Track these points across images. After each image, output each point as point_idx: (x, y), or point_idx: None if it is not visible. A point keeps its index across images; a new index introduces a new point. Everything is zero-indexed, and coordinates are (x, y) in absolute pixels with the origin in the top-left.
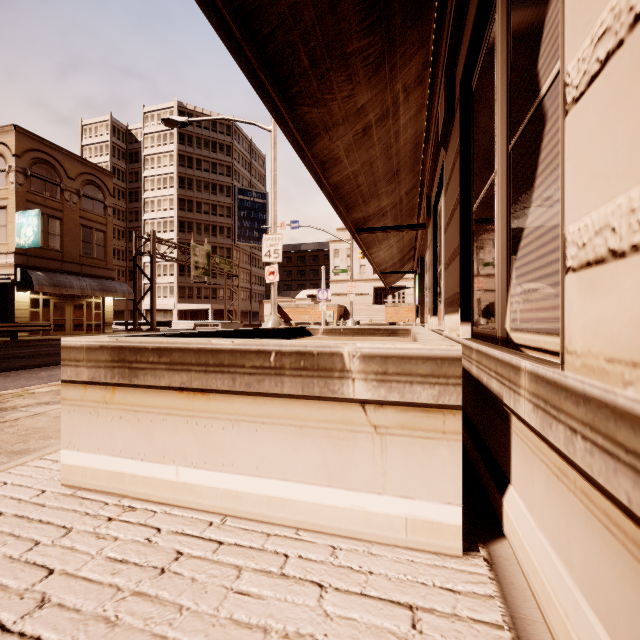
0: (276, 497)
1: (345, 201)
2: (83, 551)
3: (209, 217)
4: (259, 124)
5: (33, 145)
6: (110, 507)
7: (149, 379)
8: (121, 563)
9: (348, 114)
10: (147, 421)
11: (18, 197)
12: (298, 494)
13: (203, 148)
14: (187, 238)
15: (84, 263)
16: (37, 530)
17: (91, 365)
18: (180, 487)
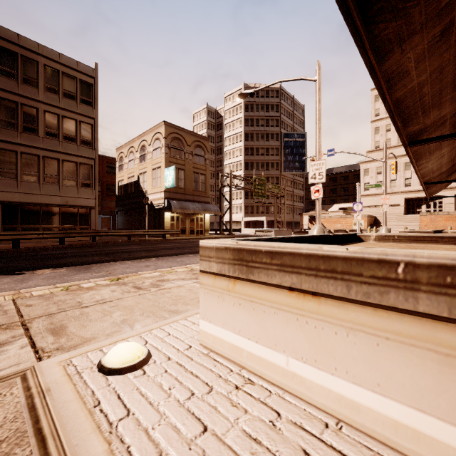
0: (406, 425)
1: (403, 116)
2: (224, 415)
3: (264, 157)
4: (306, 78)
5: (172, 130)
6: (234, 375)
7: (262, 276)
8: (256, 442)
9: (428, 18)
10: (260, 311)
11: (165, 160)
12: (441, 434)
13: (260, 111)
14: (250, 173)
15: (195, 194)
16: (191, 381)
17: (219, 261)
18: (290, 375)
